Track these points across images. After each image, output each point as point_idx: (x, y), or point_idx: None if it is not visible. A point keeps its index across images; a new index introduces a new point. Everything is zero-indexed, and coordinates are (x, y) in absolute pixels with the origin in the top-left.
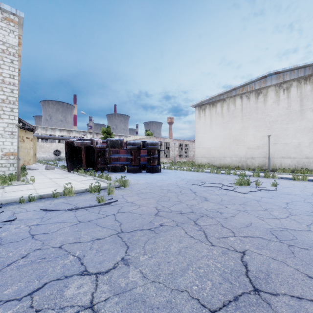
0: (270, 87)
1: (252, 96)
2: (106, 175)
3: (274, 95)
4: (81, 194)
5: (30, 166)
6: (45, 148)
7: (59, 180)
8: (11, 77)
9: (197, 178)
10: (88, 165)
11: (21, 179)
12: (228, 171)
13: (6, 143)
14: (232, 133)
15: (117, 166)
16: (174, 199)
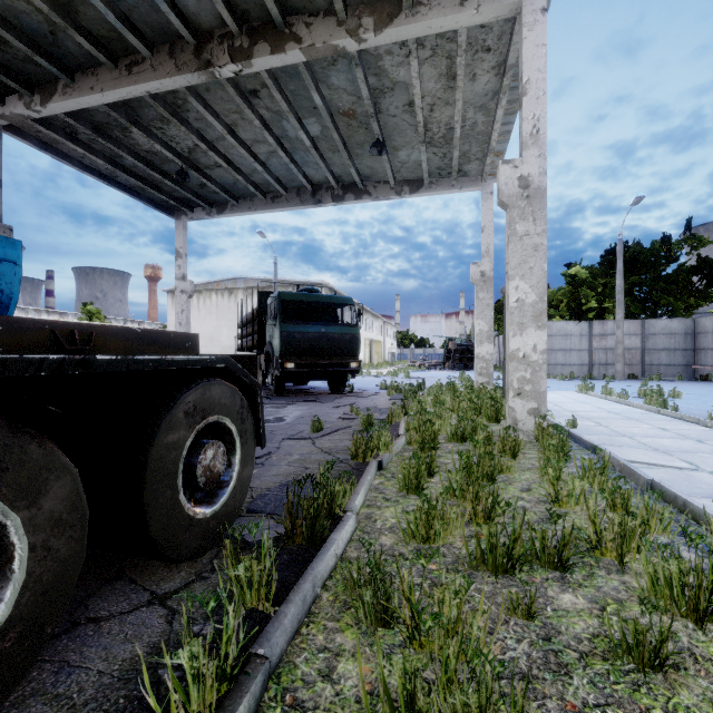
0: (240, 290)
1: (226, 294)
2: None
3: (243, 298)
4: None
5: None
6: None
7: None
8: None
9: None
10: None
11: None
12: None
13: None
14: (208, 330)
15: None
16: None
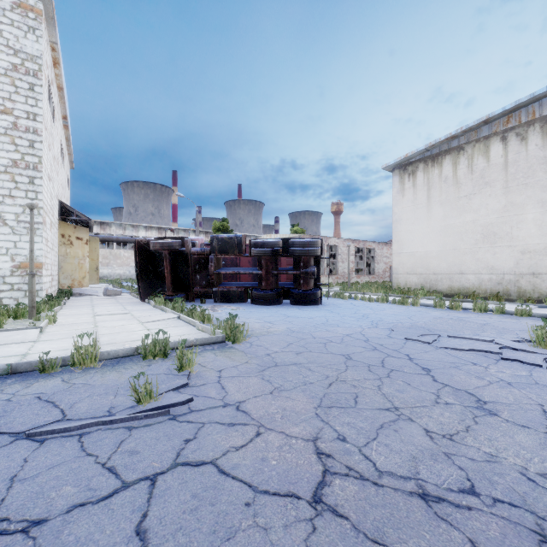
0: None
1: (532, 132)
2: (202, 311)
3: None
4: (118, 364)
5: (90, 288)
6: (123, 260)
7: (109, 318)
8: (30, 118)
9: (410, 321)
10: (177, 287)
11: (43, 314)
12: (482, 305)
13: (21, 244)
14: (479, 219)
15: (232, 291)
16: (373, 397)
